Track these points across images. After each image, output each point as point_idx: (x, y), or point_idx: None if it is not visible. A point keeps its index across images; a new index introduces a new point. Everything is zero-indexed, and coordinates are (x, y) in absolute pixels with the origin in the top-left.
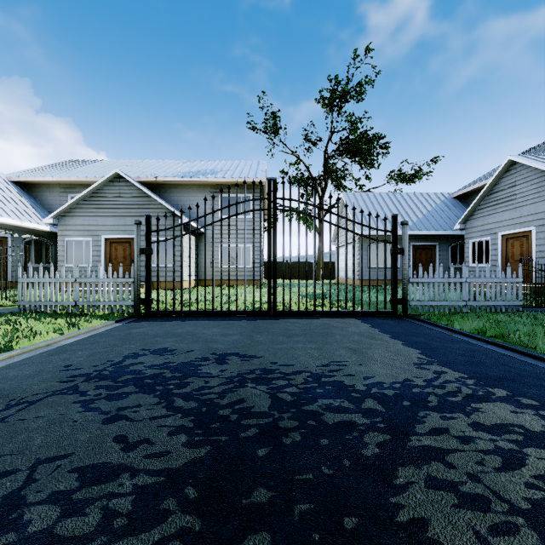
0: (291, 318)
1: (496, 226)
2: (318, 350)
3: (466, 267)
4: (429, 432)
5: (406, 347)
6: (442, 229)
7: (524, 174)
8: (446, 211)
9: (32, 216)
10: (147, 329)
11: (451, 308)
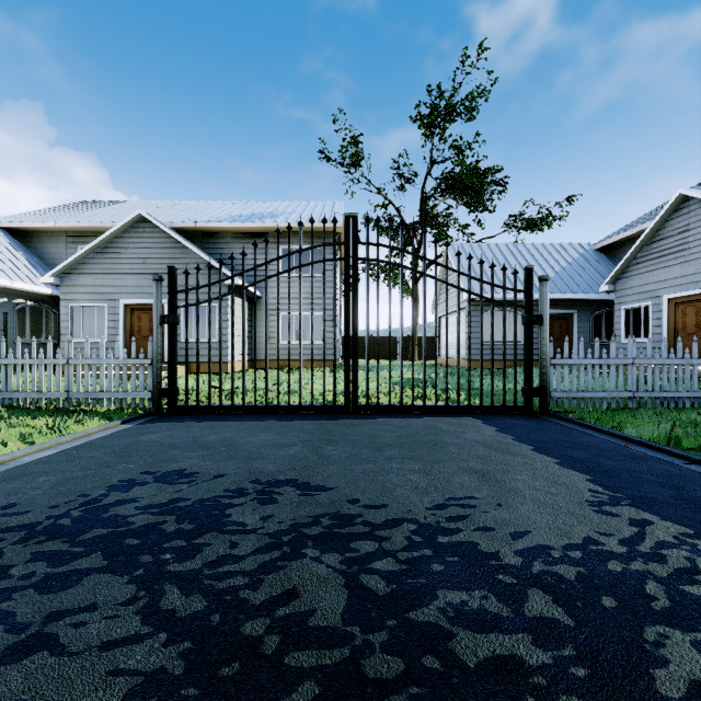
0: (379, 417)
1: (659, 286)
2: (425, 474)
3: (633, 343)
4: (690, 695)
5: (565, 470)
6: (582, 292)
7: (700, 214)
8: (587, 268)
9: (28, 274)
10: (165, 434)
11: (612, 402)
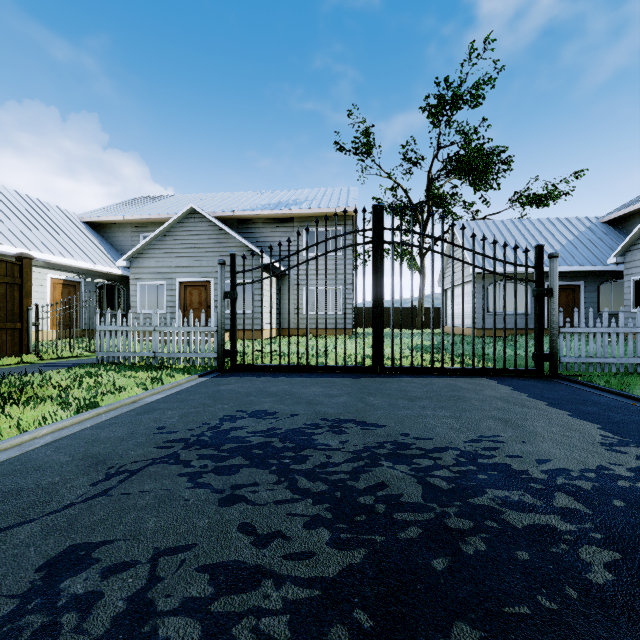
0: (404, 377)
1: None
2: (456, 419)
3: None
4: None
5: (577, 420)
6: (589, 264)
7: None
8: (594, 240)
9: (105, 259)
10: (236, 385)
11: (620, 367)
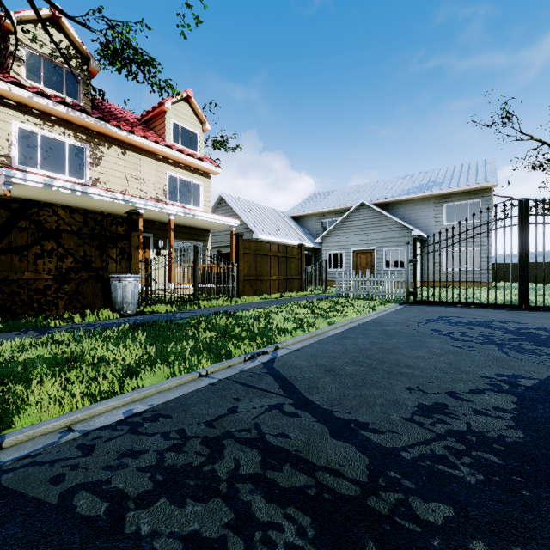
0: (546, 312)
1: None
2: None
3: None
4: None
5: None
6: None
7: None
8: None
9: (305, 238)
10: (428, 309)
11: None
